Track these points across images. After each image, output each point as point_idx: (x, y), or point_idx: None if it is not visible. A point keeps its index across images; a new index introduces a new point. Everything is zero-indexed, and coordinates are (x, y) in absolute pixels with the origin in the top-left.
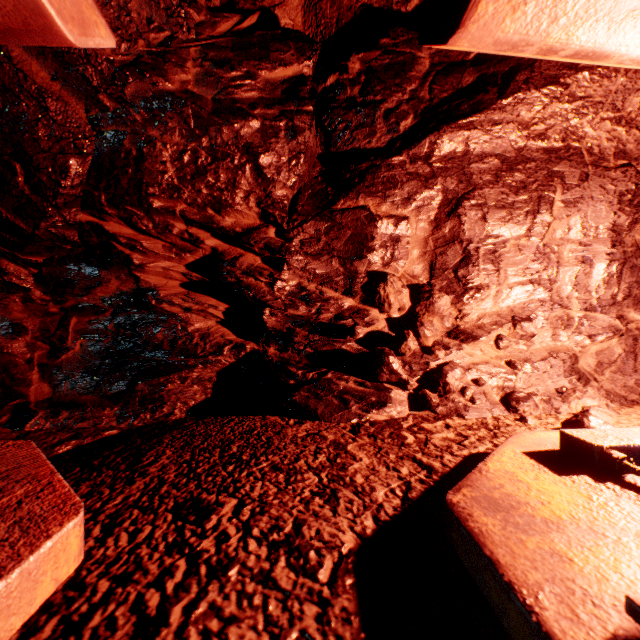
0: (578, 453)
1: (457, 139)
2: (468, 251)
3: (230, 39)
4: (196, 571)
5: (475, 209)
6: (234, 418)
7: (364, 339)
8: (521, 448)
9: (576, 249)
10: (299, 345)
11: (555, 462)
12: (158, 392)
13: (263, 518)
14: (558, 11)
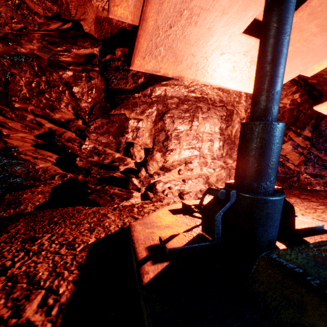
0: (185, 208)
1: (161, 89)
2: (168, 135)
3: (57, 33)
4: (28, 254)
5: (170, 118)
6: (59, 208)
7: (124, 171)
8: (169, 208)
9: (208, 136)
10: (94, 174)
11: (176, 211)
12: (18, 199)
13: (61, 238)
14: (161, 66)
